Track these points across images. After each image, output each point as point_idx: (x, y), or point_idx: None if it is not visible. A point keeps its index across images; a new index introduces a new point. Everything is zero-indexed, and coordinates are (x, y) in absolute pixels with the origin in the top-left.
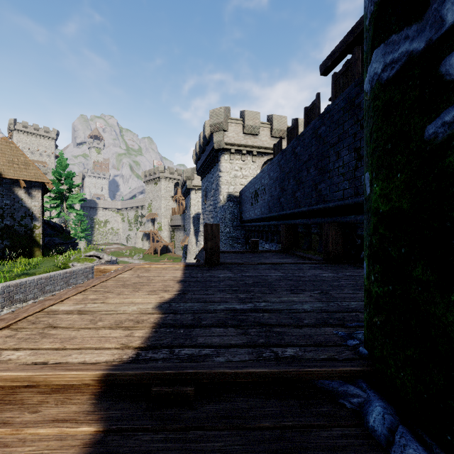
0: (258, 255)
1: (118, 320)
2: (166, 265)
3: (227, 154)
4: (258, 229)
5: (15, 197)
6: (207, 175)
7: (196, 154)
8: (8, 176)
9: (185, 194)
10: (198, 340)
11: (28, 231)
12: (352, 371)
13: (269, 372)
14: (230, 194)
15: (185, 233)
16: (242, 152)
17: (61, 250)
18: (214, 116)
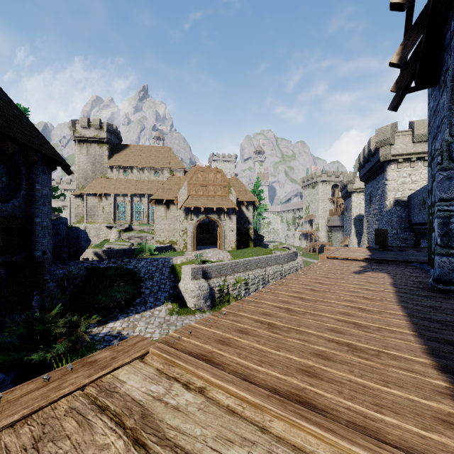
0: (418, 249)
1: (357, 255)
2: (357, 248)
3: (393, 164)
4: (426, 231)
5: (241, 211)
6: (371, 181)
7: (360, 164)
8: (239, 199)
9: (345, 196)
10: (383, 258)
11: (246, 231)
12: (422, 262)
13: (401, 260)
14: (397, 199)
15: (344, 234)
16: (411, 160)
17: (255, 244)
18: (380, 134)
